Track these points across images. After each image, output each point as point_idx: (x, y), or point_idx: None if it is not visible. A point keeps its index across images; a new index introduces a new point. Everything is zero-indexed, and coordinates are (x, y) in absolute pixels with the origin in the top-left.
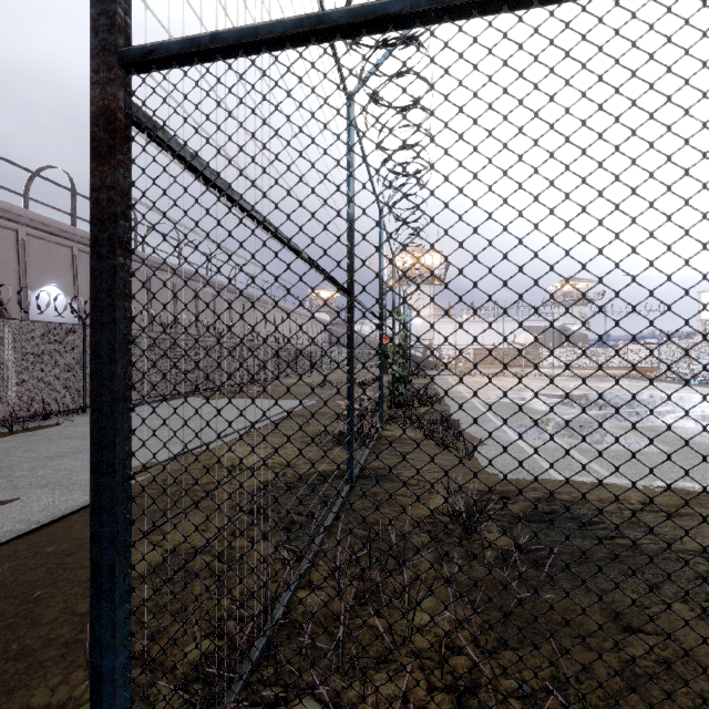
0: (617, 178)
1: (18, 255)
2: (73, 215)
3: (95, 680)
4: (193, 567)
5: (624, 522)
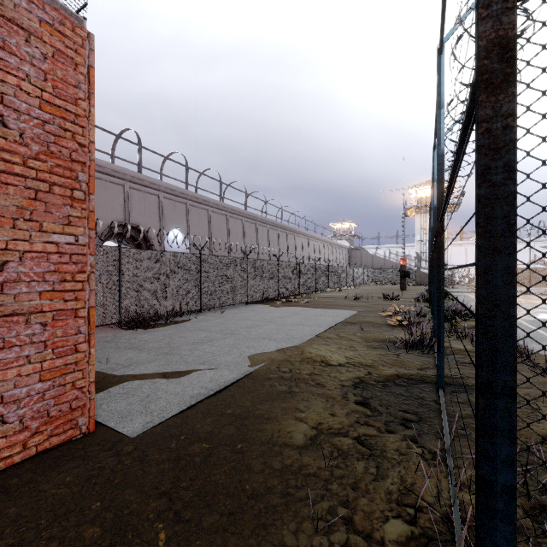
0: None
1: (159, 211)
2: (187, 182)
3: None
4: (342, 447)
5: None
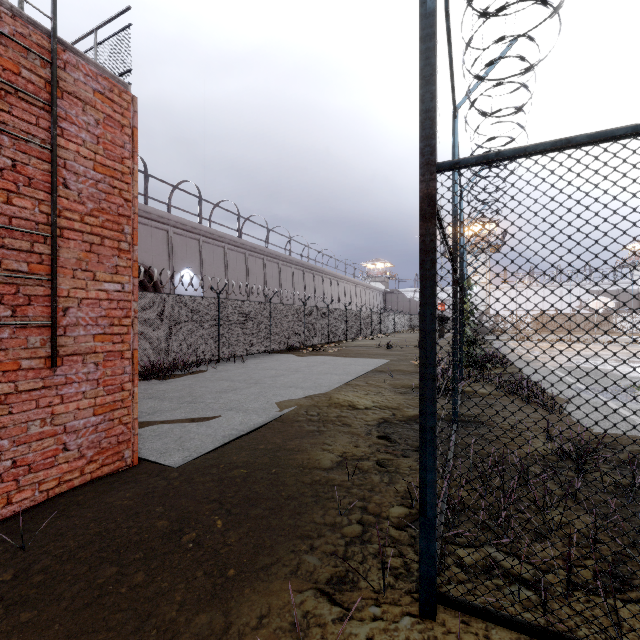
0: None
1: (168, 248)
2: (200, 215)
3: (422, 486)
4: (363, 467)
5: None
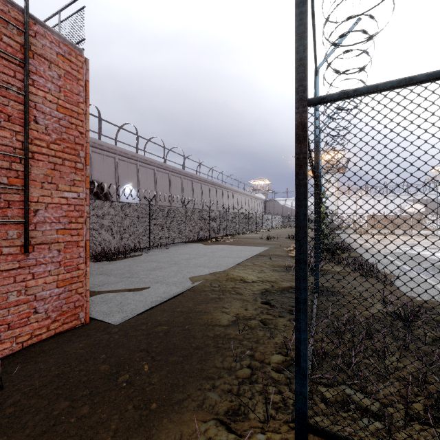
0: None
1: (115, 170)
2: (137, 147)
3: (297, 343)
4: (251, 325)
5: None
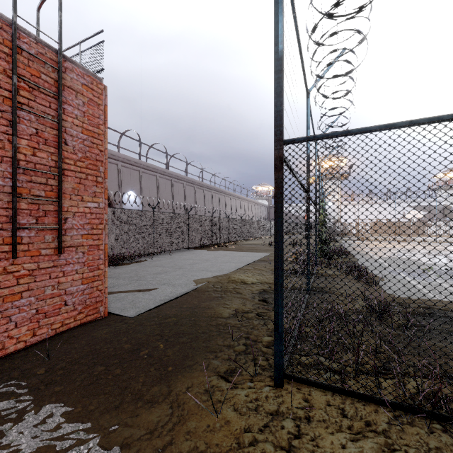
0: (445, 175)
1: (118, 176)
2: (140, 154)
3: (276, 315)
4: (248, 316)
5: (448, 271)
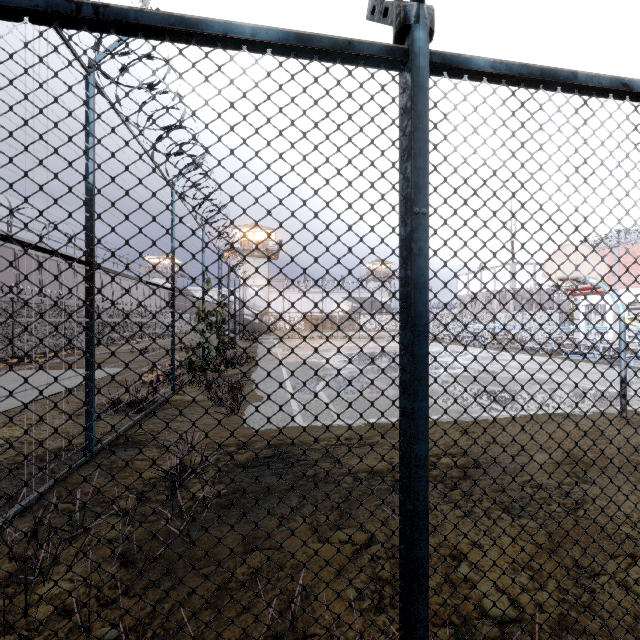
0: None
1: None
2: None
3: None
4: None
5: None
